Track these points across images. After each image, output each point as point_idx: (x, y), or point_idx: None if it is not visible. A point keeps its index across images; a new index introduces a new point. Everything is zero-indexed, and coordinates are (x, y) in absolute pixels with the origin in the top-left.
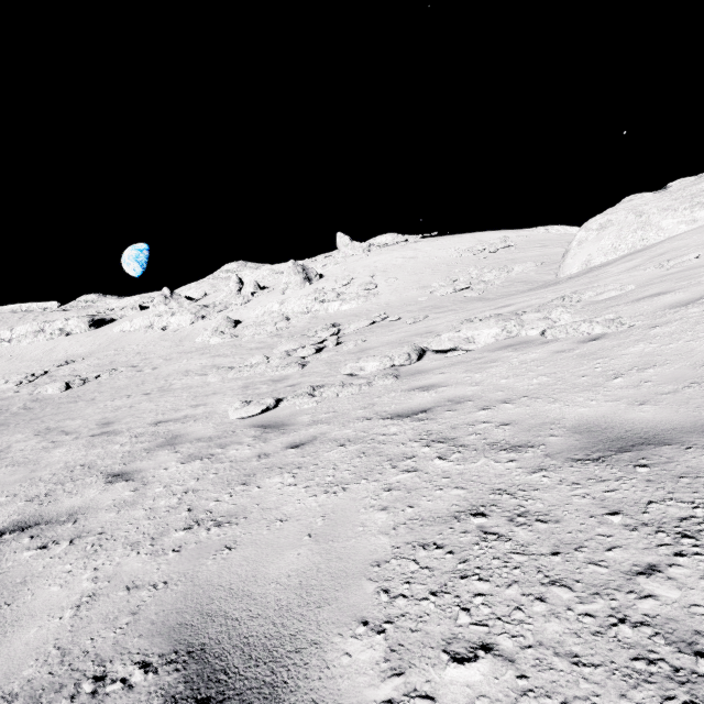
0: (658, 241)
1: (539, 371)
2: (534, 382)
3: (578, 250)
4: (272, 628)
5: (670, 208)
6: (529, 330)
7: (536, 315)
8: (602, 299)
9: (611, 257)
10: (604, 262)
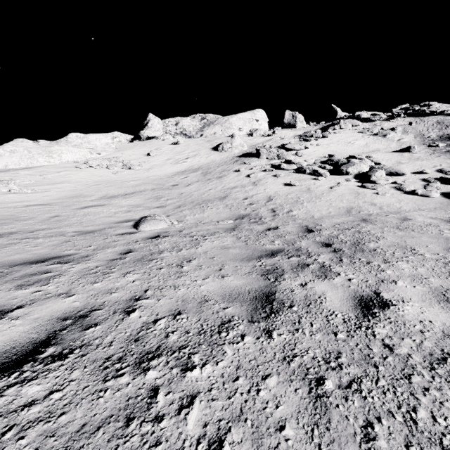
0: (38, 166)
1: (17, 199)
2: (18, 201)
3: (0, 158)
4: (8, 217)
5: (41, 154)
6: (3, 189)
7: (1, 185)
8: (24, 184)
9: (18, 167)
10: (15, 168)
